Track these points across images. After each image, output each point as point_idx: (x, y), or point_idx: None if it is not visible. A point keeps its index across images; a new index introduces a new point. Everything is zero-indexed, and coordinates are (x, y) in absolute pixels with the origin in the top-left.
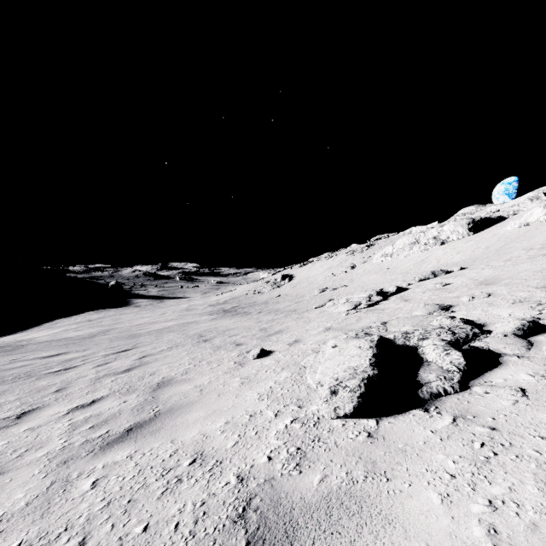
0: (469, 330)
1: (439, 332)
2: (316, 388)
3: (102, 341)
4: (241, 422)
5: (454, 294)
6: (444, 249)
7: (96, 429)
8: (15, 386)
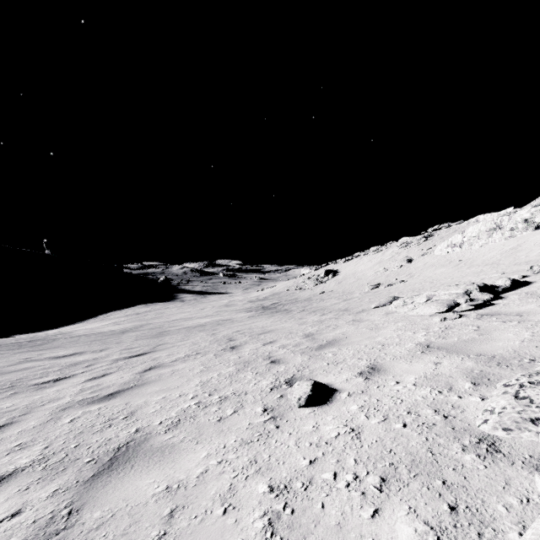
0: None
1: None
2: None
3: (127, 339)
4: None
5: None
6: None
7: None
8: None
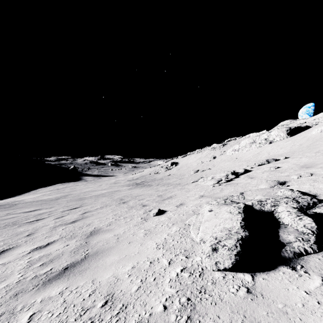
0: (309, 200)
1: (286, 201)
2: (200, 244)
3: (62, 202)
4: (143, 268)
5: (285, 174)
6: (271, 146)
7: (44, 266)
8: (4, 231)
